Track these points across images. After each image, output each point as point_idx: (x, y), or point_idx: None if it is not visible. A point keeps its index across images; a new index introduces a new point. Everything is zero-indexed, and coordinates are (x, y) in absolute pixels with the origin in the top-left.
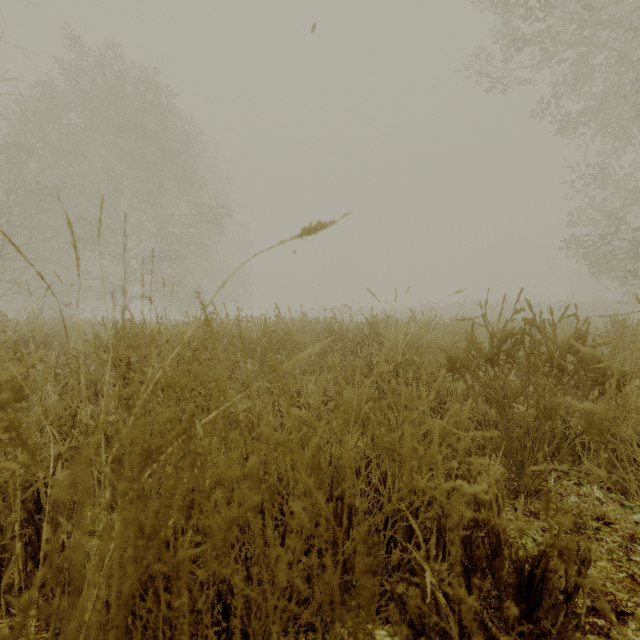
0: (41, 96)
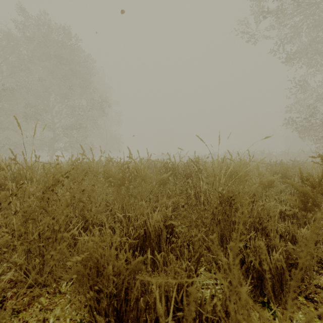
0: (3, 37)
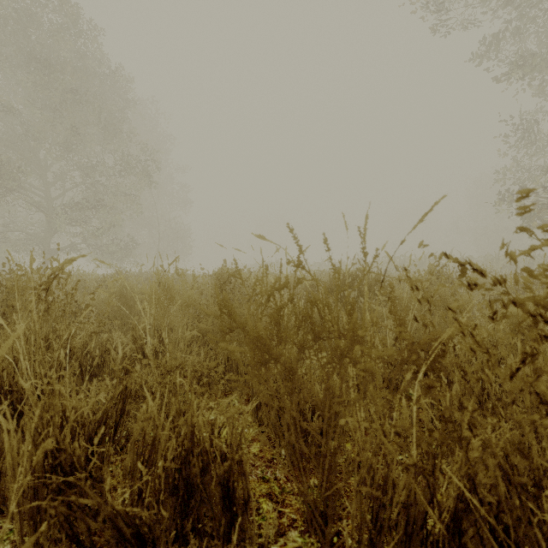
0: None
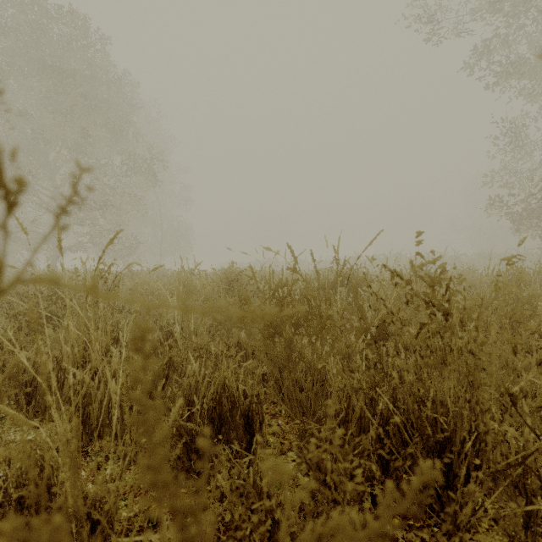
0: None
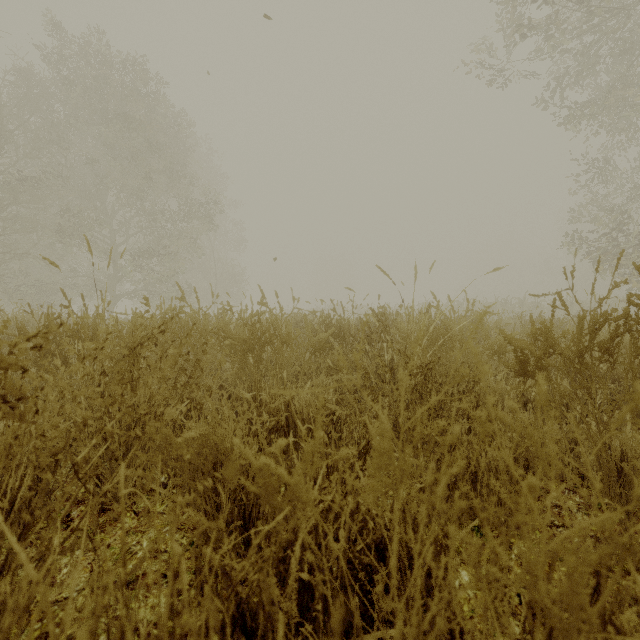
0: (20, 80)
